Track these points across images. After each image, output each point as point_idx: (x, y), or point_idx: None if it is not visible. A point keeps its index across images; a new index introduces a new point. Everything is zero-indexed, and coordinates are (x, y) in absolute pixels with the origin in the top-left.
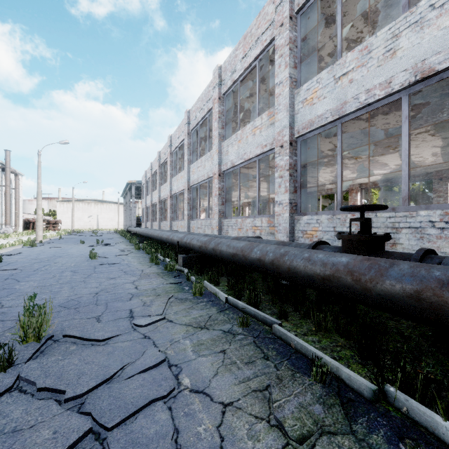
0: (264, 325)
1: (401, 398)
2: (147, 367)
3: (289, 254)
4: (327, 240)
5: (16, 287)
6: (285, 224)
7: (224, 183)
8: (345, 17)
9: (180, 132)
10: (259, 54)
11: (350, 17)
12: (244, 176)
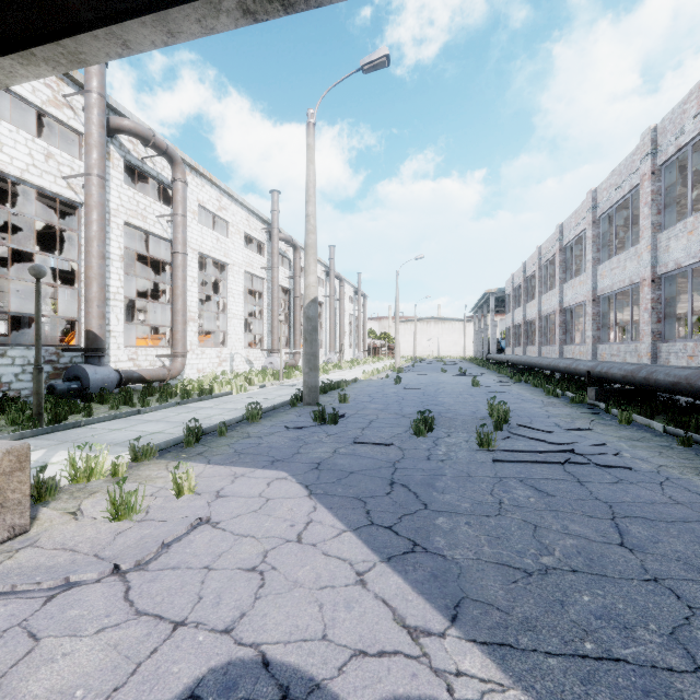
0: None
1: None
2: (592, 444)
3: None
4: None
5: (440, 400)
6: None
7: (662, 291)
8: None
9: (578, 220)
10: None
11: None
12: None
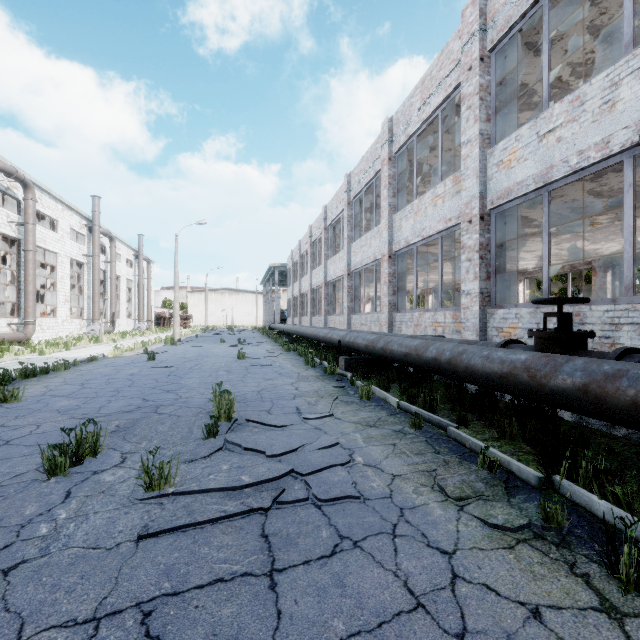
0: (440, 429)
1: (565, 485)
2: (324, 446)
3: (467, 352)
4: (529, 340)
5: (182, 383)
6: (474, 319)
7: (396, 267)
8: (563, 40)
9: (338, 202)
10: (441, 102)
11: (571, 38)
12: (424, 255)
